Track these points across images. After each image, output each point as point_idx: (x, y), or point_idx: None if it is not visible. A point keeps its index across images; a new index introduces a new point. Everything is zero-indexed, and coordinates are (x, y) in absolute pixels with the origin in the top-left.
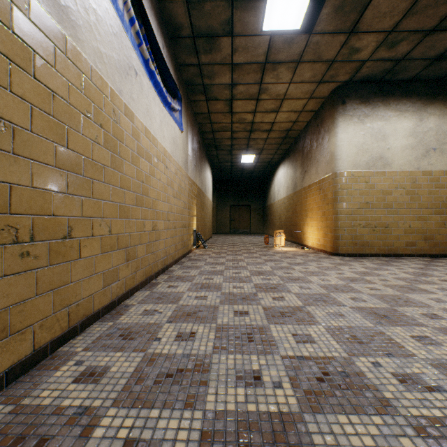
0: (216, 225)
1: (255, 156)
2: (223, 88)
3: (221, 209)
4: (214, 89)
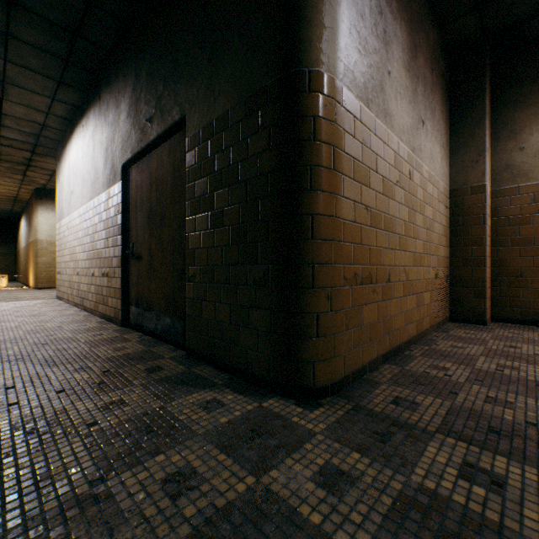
0: None
1: None
2: None
3: None
4: None
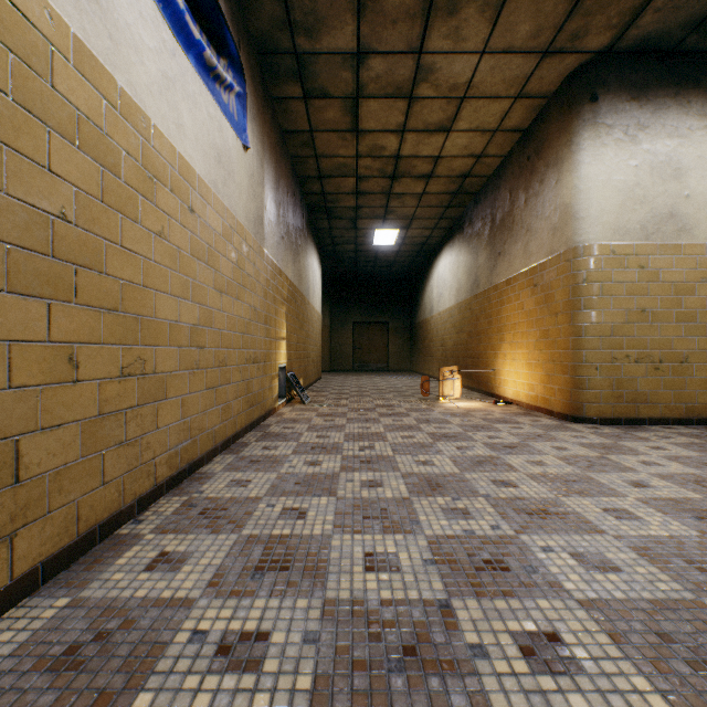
0: (329, 356)
1: (398, 233)
2: (340, 64)
3: (337, 330)
4: (320, 67)
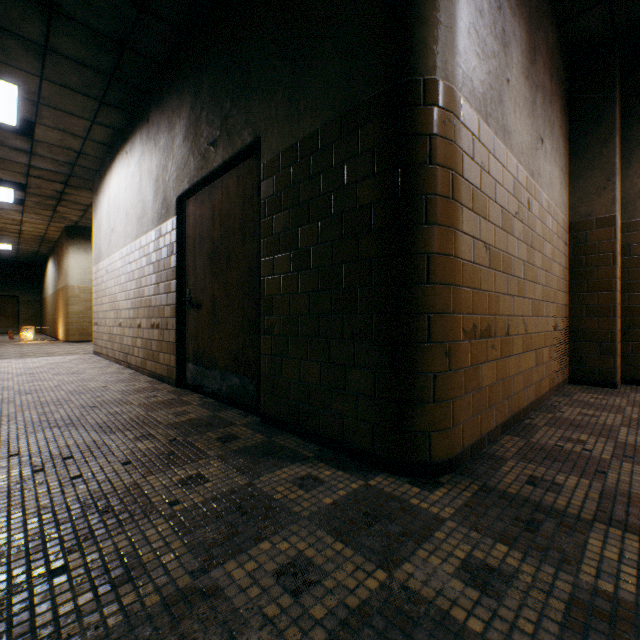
0: None
1: (13, 246)
2: None
3: None
4: None
